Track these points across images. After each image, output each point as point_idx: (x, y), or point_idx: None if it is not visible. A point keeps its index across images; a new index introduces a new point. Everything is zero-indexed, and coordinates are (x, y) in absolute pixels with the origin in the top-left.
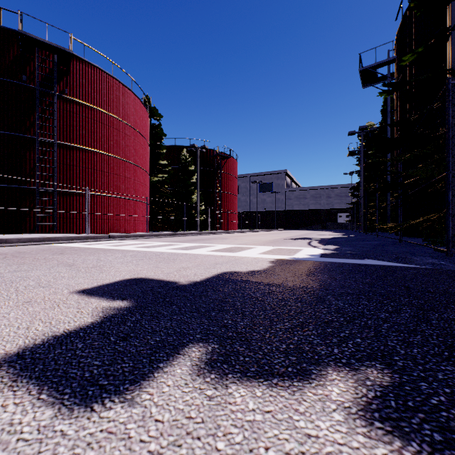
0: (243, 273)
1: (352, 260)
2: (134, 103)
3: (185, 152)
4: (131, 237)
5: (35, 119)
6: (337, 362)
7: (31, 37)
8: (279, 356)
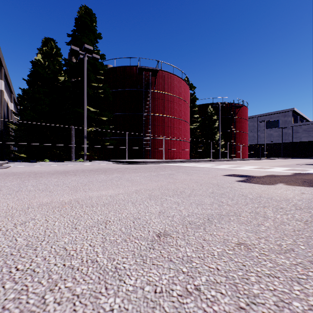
0: (279, 175)
1: None
2: (183, 85)
3: (210, 107)
4: (189, 161)
5: (142, 105)
6: None
7: (143, 68)
8: (306, 185)
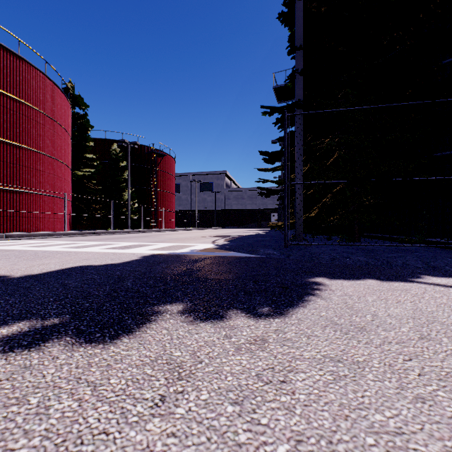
0: (94, 266)
1: (218, 253)
2: (48, 88)
3: (116, 147)
4: (37, 236)
5: None
6: (40, 317)
7: None
8: None
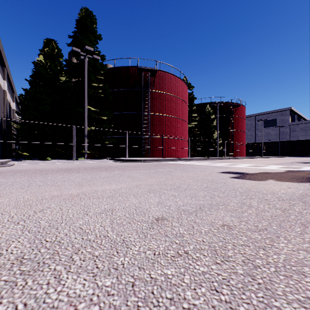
0: (272, 172)
1: None
2: (181, 85)
3: (208, 107)
4: (187, 159)
5: (141, 104)
6: None
7: (142, 68)
8: (294, 181)
